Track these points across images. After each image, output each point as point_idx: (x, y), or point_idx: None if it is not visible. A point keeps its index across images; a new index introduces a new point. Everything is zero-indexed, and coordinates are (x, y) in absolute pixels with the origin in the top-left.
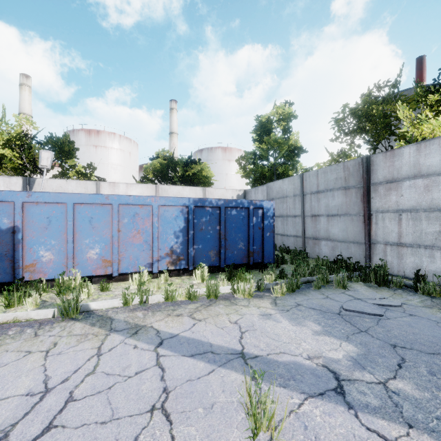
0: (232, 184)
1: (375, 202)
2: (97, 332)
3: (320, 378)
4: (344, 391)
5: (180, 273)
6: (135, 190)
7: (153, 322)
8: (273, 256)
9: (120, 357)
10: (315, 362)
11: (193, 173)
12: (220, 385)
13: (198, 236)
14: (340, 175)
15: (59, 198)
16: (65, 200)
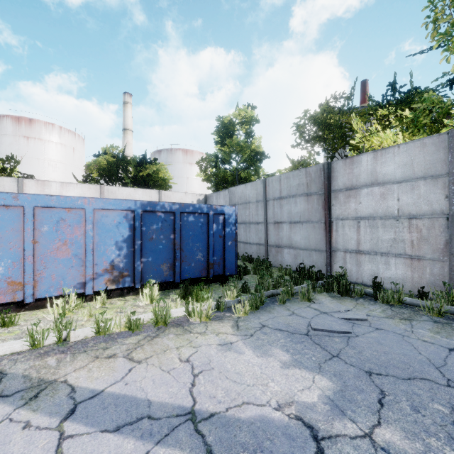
0: (194, 188)
1: (335, 209)
2: None
3: (295, 441)
4: None
5: (124, 292)
6: (73, 191)
7: (69, 372)
8: (235, 267)
9: None
10: (287, 413)
11: (148, 175)
12: None
13: (148, 247)
14: (302, 181)
15: None
16: None
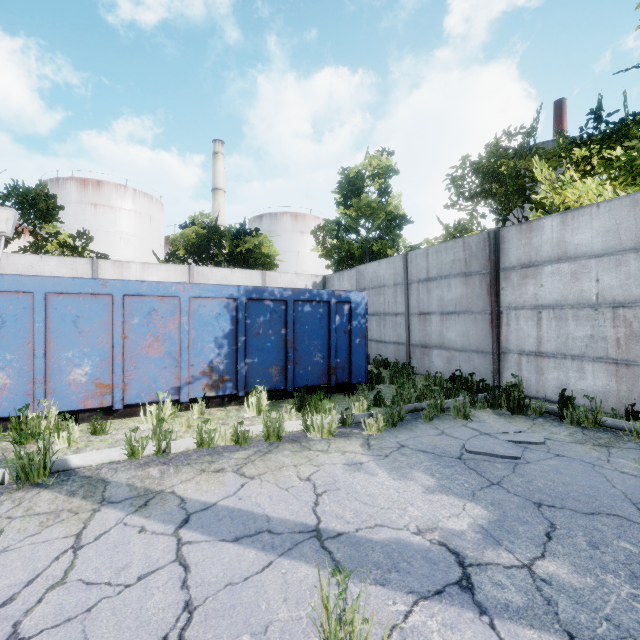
0: (306, 267)
1: (506, 294)
2: (78, 507)
3: (437, 565)
4: (473, 583)
5: (224, 401)
6: (156, 274)
7: (175, 484)
8: (365, 373)
9: (113, 550)
10: (429, 539)
11: (248, 250)
12: (281, 589)
13: (253, 345)
14: (458, 256)
15: (20, 284)
16: (30, 287)
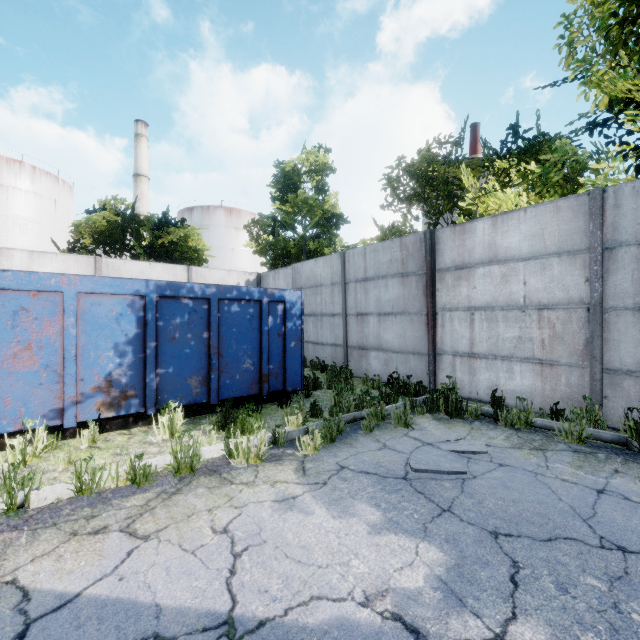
0: (242, 265)
1: (441, 295)
2: None
3: None
4: None
5: (128, 422)
6: (50, 265)
7: (22, 564)
8: (300, 379)
9: None
10: (380, 611)
11: (172, 243)
12: None
13: (167, 351)
14: (395, 255)
15: None
16: None
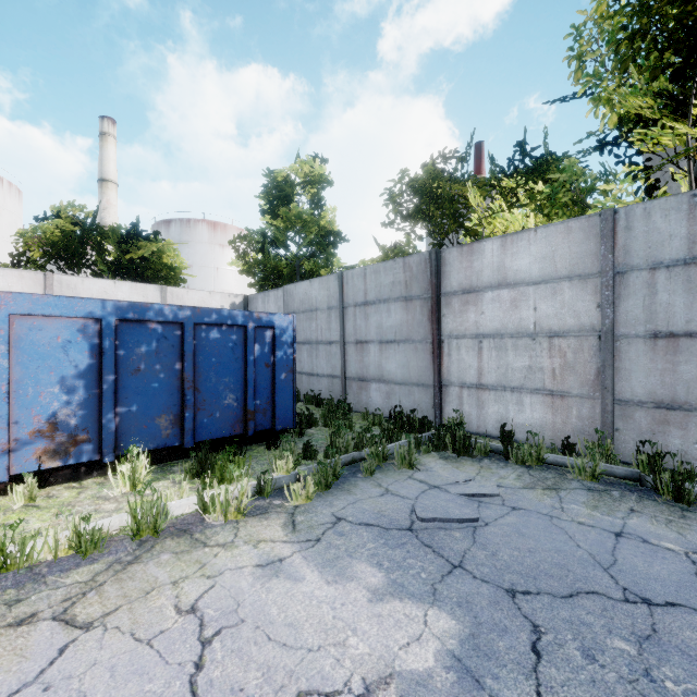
0: (228, 286)
1: (447, 322)
2: None
3: None
4: None
5: (79, 472)
6: None
7: None
8: (292, 416)
9: None
10: None
11: (143, 259)
12: None
13: (129, 386)
14: (398, 277)
15: None
16: None
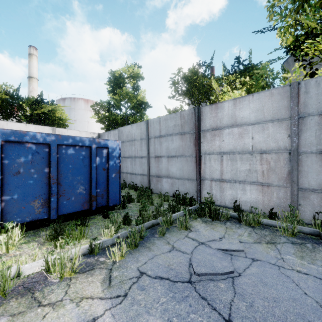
0: (94, 131)
1: (204, 145)
2: None
3: None
4: None
5: None
6: None
7: None
8: (119, 198)
9: None
10: None
11: (45, 113)
12: None
13: (12, 183)
14: (177, 122)
15: None
16: None
